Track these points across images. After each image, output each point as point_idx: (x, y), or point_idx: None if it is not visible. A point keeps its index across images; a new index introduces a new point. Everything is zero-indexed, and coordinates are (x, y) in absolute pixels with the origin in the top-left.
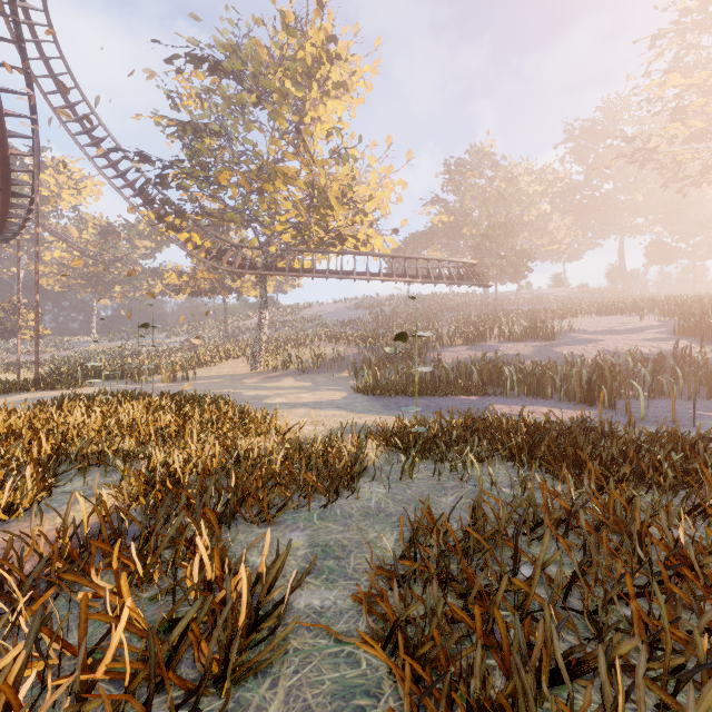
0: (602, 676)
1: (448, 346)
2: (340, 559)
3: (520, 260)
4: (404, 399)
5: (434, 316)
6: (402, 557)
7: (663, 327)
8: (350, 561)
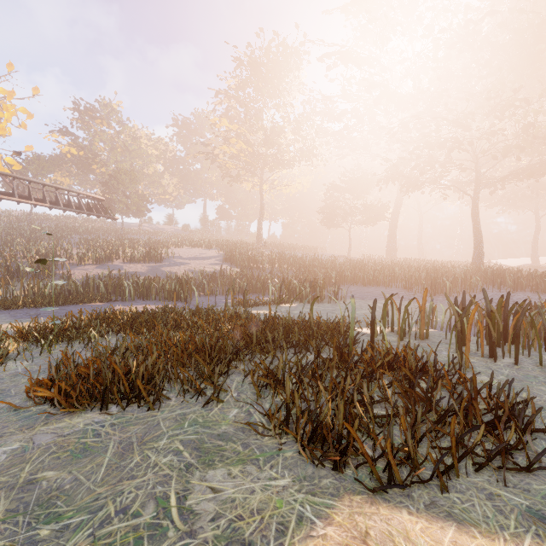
0: (131, 365)
1: (78, 265)
2: (3, 393)
3: (141, 202)
4: (34, 310)
5: (63, 237)
6: (50, 380)
7: (219, 257)
8: (12, 392)
